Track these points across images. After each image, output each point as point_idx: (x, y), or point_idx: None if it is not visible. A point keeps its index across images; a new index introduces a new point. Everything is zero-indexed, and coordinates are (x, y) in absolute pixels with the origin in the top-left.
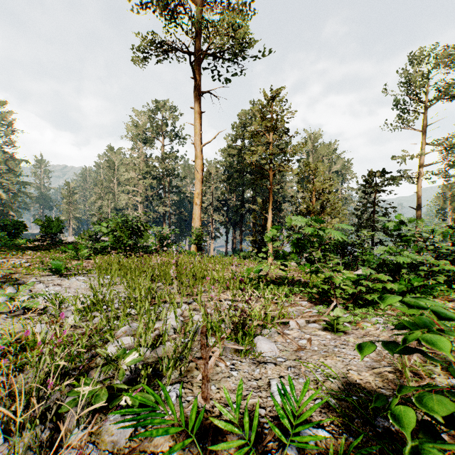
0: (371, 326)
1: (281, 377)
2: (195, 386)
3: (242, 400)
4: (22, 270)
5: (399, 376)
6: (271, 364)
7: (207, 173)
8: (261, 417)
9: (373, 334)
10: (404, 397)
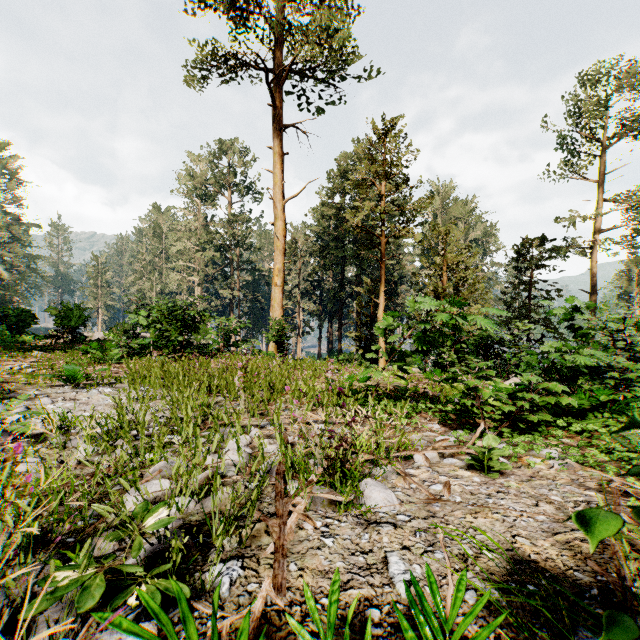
0: (541, 463)
1: (404, 549)
2: (263, 564)
3: (341, 591)
4: (20, 378)
5: (601, 548)
6: (387, 525)
7: (293, 242)
8: (374, 625)
9: (546, 475)
10: (618, 588)
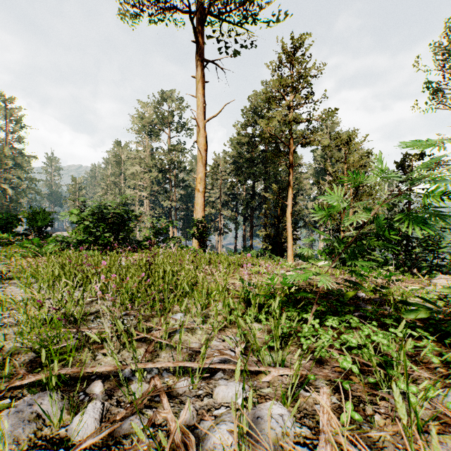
0: None
1: None
2: None
3: None
4: None
5: None
6: None
7: (215, 164)
8: None
9: None
10: None
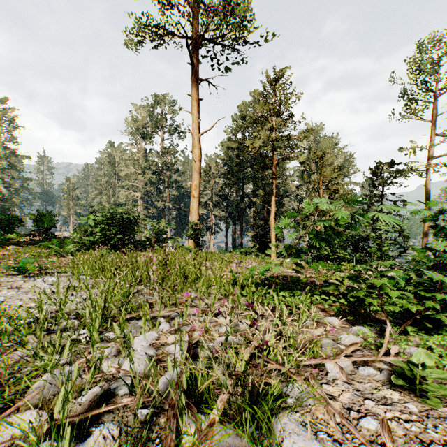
0: None
1: None
2: None
3: None
4: None
5: None
6: None
7: (207, 167)
8: None
9: None
10: None
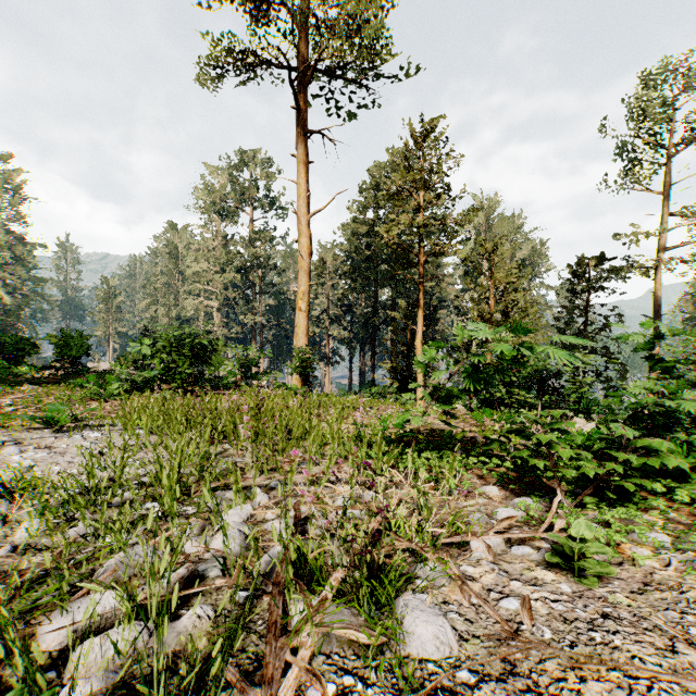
0: (650, 557)
1: None
2: None
3: None
4: None
5: None
6: None
7: (321, 262)
8: None
9: (664, 581)
10: None
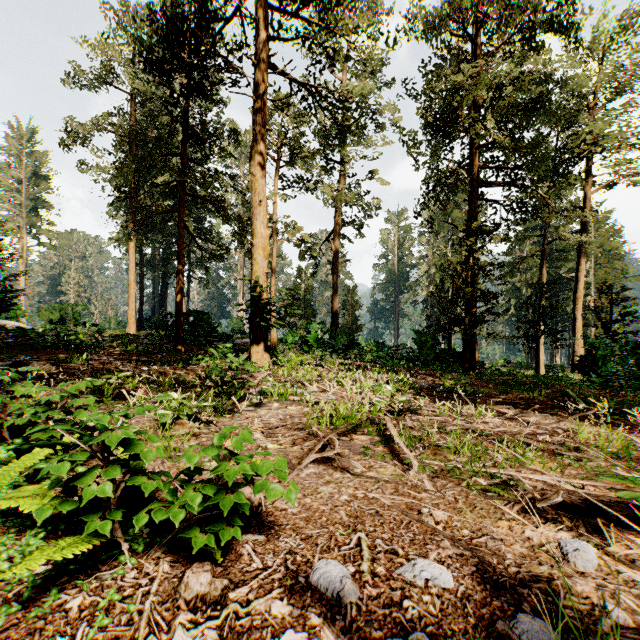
0: None
1: None
2: None
3: None
4: None
5: None
6: None
7: None
8: None
9: None
10: None
